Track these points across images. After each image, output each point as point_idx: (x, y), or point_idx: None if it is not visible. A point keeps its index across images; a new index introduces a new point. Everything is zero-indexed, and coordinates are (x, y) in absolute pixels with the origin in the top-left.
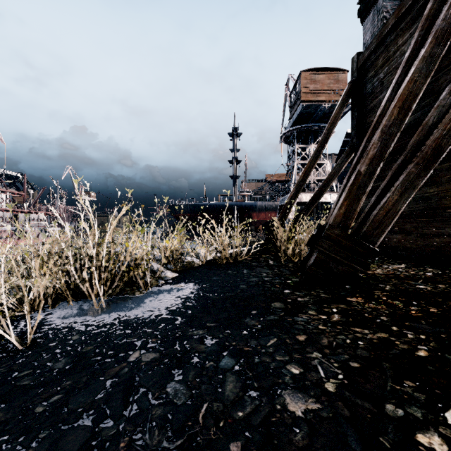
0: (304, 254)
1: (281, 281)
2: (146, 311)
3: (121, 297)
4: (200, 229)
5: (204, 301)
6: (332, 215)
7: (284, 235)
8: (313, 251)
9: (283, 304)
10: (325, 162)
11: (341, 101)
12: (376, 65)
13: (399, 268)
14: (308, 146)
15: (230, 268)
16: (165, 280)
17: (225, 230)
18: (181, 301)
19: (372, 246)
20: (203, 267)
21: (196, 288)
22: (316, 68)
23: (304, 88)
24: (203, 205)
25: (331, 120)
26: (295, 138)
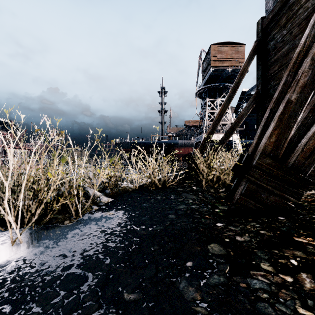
0: (222, 181)
1: (209, 210)
2: (58, 255)
3: (50, 226)
4: (133, 159)
5: (129, 240)
6: (260, 144)
7: (204, 164)
8: (242, 181)
9: (222, 246)
10: (228, 111)
11: (249, 56)
12: (279, 24)
13: (313, 194)
14: (215, 100)
15: (159, 193)
16: (100, 206)
17: (156, 160)
18: (103, 238)
19: (303, 175)
20: (135, 192)
21: (125, 218)
22: (222, 42)
23: (213, 57)
24: (140, 142)
25: (241, 71)
26: (206, 94)
